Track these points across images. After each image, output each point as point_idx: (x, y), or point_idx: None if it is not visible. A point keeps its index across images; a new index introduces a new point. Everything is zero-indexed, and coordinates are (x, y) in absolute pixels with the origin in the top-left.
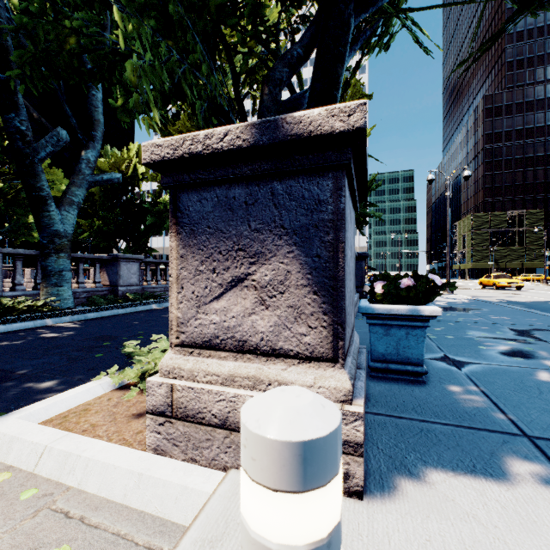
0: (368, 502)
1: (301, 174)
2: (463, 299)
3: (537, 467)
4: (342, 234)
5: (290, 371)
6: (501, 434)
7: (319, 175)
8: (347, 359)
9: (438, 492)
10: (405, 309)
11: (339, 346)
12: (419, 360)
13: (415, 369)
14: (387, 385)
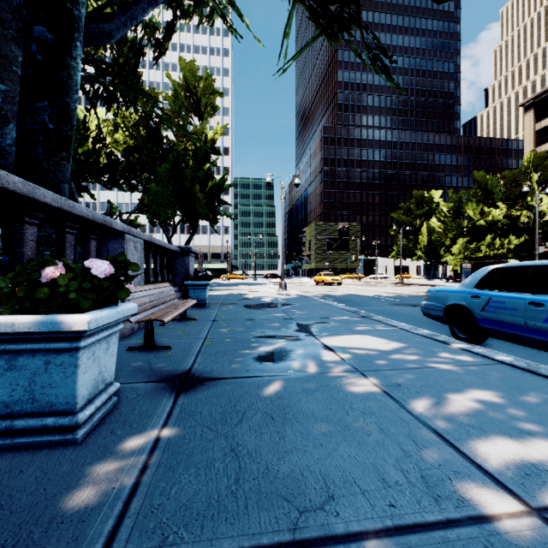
0: None
1: None
2: (290, 295)
3: None
4: None
5: None
6: None
7: None
8: None
9: None
10: (26, 323)
11: None
12: (70, 405)
13: (59, 423)
14: None
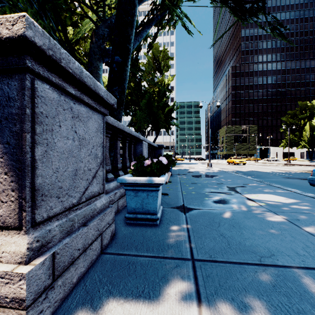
0: None
1: None
2: (215, 170)
3: (184, 285)
4: (25, 125)
5: None
6: (178, 260)
7: (9, 77)
8: (51, 223)
9: None
10: (144, 180)
11: (23, 217)
12: (155, 211)
13: (152, 217)
14: (132, 229)
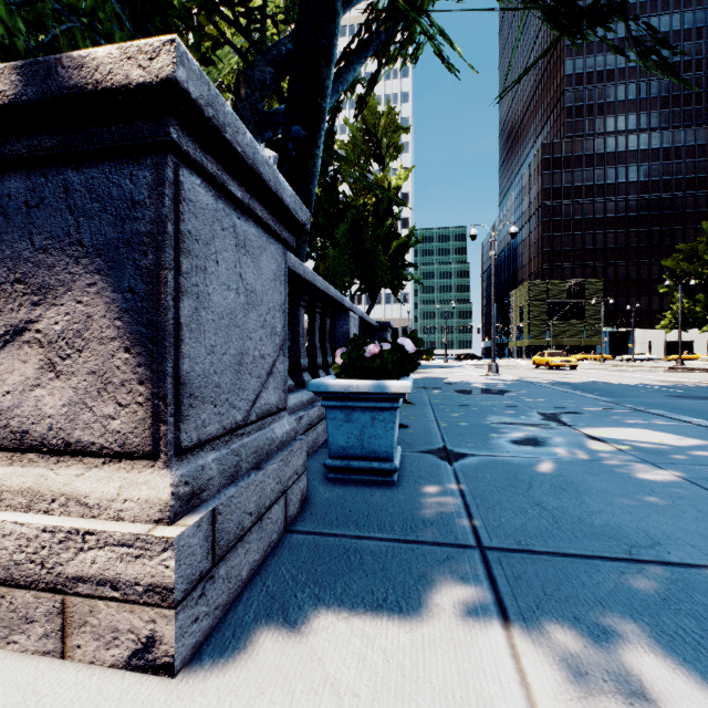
0: (181, 680)
1: (107, 158)
2: (507, 380)
3: (468, 592)
4: (165, 255)
5: (87, 477)
6: (450, 547)
7: (133, 161)
8: (204, 454)
9: (306, 648)
10: (366, 385)
11: (161, 434)
12: (389, 454)
13: (382, 467)
14: (342, 490)
